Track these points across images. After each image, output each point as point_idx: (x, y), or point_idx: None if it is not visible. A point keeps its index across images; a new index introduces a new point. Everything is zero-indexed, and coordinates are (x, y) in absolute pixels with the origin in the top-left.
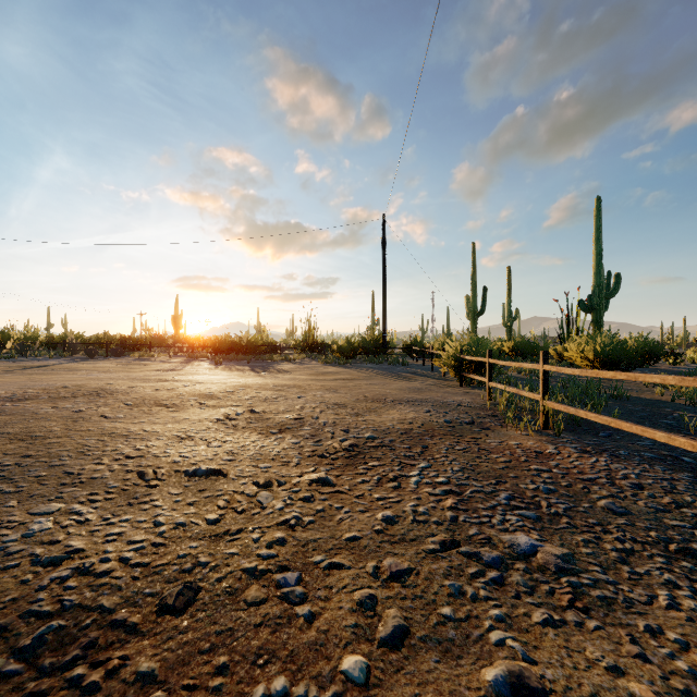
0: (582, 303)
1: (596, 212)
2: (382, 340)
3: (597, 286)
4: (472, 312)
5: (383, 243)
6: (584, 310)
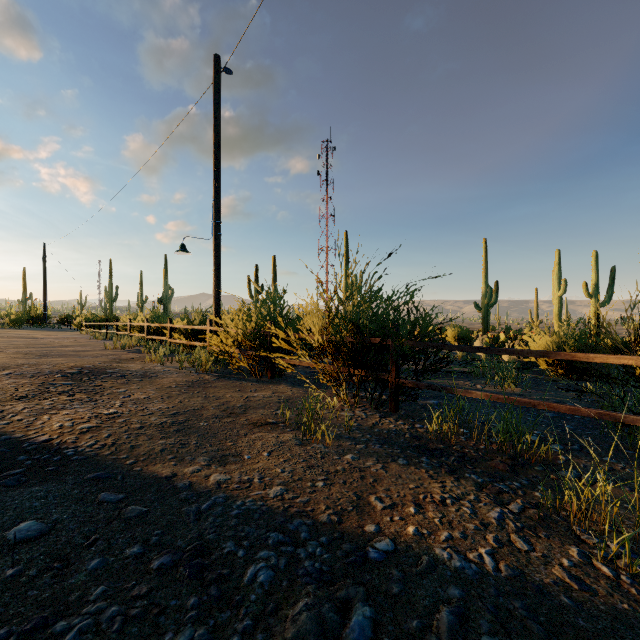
0: (159, 300)
1: (165, 261)
2: (44, 315)
3: (165, 294)
4: (109, 299)
5: (44, 260)
6: (160, 303)
